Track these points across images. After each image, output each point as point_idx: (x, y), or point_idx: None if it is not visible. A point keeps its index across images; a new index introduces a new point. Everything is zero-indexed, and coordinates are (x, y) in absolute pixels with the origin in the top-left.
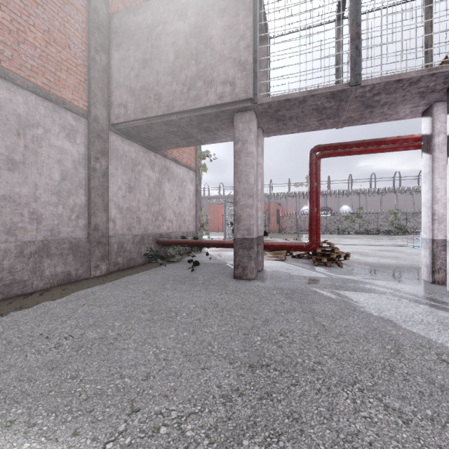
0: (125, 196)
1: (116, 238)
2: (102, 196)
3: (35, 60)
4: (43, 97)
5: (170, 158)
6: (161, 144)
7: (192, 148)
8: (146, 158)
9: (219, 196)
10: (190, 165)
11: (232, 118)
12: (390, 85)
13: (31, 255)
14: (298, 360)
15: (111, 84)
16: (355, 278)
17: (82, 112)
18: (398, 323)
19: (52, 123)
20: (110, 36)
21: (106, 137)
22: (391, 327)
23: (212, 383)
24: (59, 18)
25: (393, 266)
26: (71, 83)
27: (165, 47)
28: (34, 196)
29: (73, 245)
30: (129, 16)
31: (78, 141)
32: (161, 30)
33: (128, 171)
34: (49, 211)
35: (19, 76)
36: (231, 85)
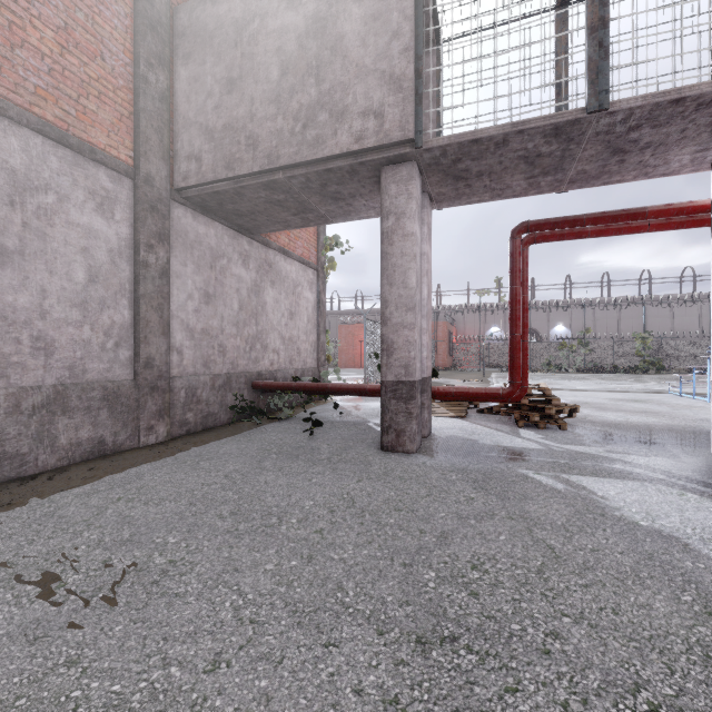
0: (200, 310)
1: (184, 380)
2: (159, 310)
3: (42, 77)
4: (55, 141)
5: (274, 248)
6: (260, 223)
7: (312, 231)
8: (235, 246)
9: (356, 311)
10: (308, 260)
11: (378, 175)
12: (661, 109)
13: (35, 411)
14: (513, 627)
15: (176, 122)
16: (592, 451)
17: (125, 168)
18: (693, 544)
19: (72, 186)
20: (173, 41)
21: (167, 211)
22: (680, 553)
23: (345, 682)
24: (85, 7)
25: (654, 428)
26: (106, 119)
27: (264, 56)
28: (39, 310)
29: (109, 393)
30: (204, 7)
31: (119, 216)
32: (257, 28)
33: (203, 268)
34: (67, 335)
35: (14, 104)
36: (377, 118)
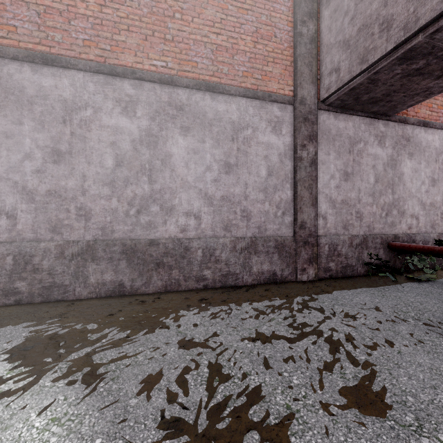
0: (340, 186)
1: (327, 238)
2: (309, 189)
3: (245, 65)
4: (251, 98)
5: (412, 123)
6: (395, 102)
7: None
8: (371, 131)
9: None
10: None
11: None
12: None
13: (242, 251)
14: None
15: (321, 53)
16: None
17: (287, 99)
18: None
19: (259, 121)
20: None
21: (315, 119)
22: None
23: None
24: (266, 11)
25: None
26: (277, 73)
27: None
28: (244, 195)
29: (278, 244)
30: None
31: (284, 132)
32: None
33: (342, 154)
34: (257, 208)
35: (233, 86)
36: None
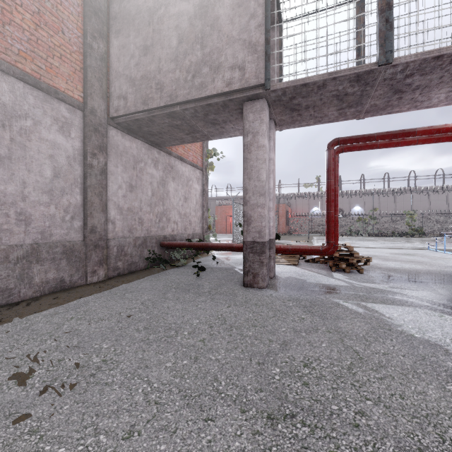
0: (126, 196)
1: (116, 240)
2: (99, 196)
3: (23, 44)
4: (32, 86)
5: (174, 156)
6: (165, 140)
7: (198, 145)
8: (149, 155)
9: (227, 197)
10: (196, 164)
11: (241, 108)
12: (427, 63)
13: (18, 260)
14: (333, 407)
15: (110, 74)
16: (381, 287)
17: (77, 103)
18: (451, 350)
19: (43, 115)
20: (109, 22)
21: (105, 132)
22: (443, 356)
23: (218, 447)
24: None
25: (420, 272)
26: (65, 72)
27: (167, 31)
28: (21, 195)
29: (67, 249)
30: None
31: (73, 135)
32: (163, 13)
33: (128, 169)
34: (39, 211)
35: (5, 61)
36: (241, 70)
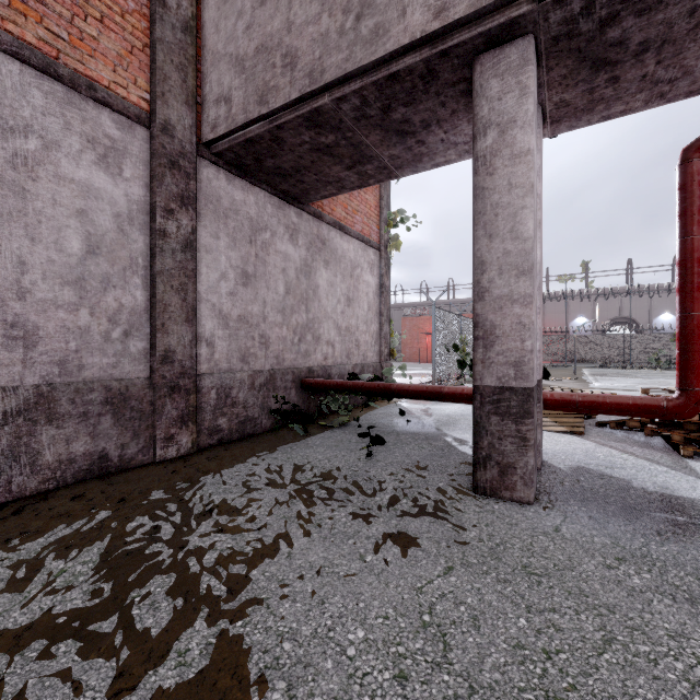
0: (236, 293)
1: (215, 377)
2: (181, 291)
3: None
4: (39, 70)
5: (328, 222)
6: (308, 186)
7: (372, 205)
8: (281, 218)
9: (421, 304)
10: (368, 238)
11: (468, 77)
12: None
13: (7, 419)
14: None
15: (204, 61)
16: None
17: (136, 112)
18: None
19: (63, 130)
20: None
21: (192, 169)
22: None
23: None
24: None
25: None
26: (112, 49)
27: None
28: (16, 288)
29: (113, 395)
30: None
31: (129, 173)
32: None
33: (240, 242)
34: (56, 321)
35: None
36: None
